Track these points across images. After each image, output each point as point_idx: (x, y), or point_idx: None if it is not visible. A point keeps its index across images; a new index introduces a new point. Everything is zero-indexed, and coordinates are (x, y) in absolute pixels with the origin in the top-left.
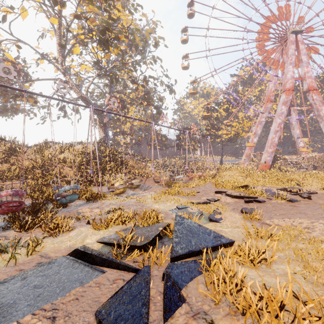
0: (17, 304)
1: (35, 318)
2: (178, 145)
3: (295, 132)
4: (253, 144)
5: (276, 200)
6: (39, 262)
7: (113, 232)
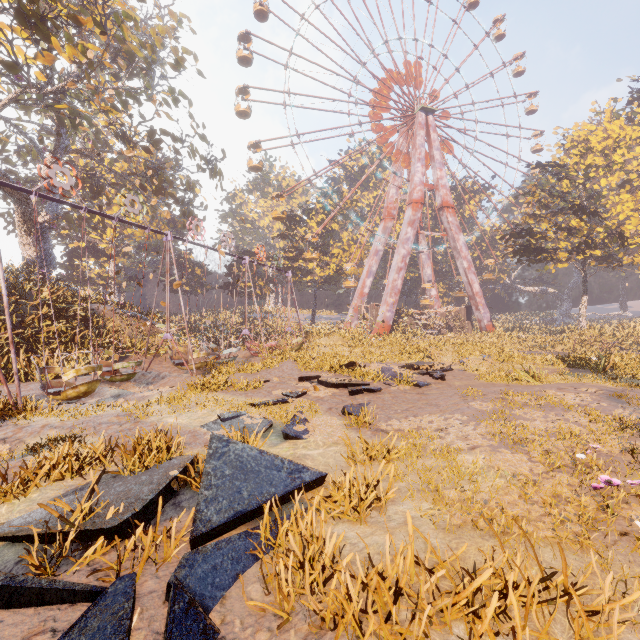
0: None
1: None
2: (231, 285)
3: (426, 272)
4: (366, 288)
5: (397, 386)
6: None
7: (41, 501)
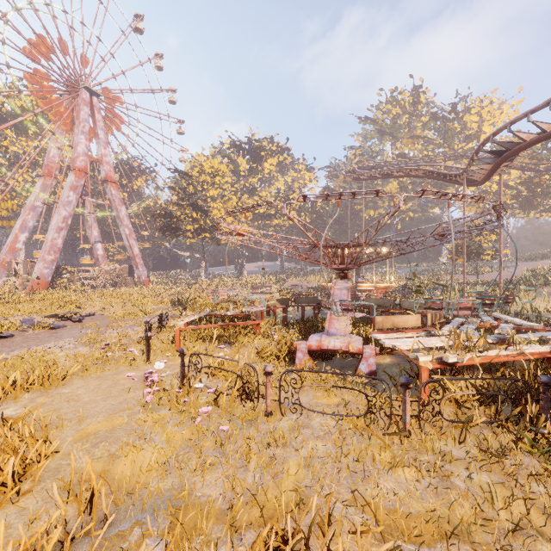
0: None
1: None
2: None
3: (93, 233)
4: (20, 243)
5: (33, 331)
6: None
7: None
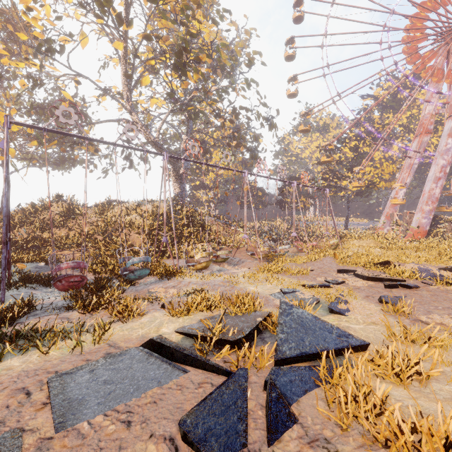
0: (86, 401)
1: (108, 420)
2: (282, 201)
3: None
4: (399, 198)
5: (437, 286)
6: (107, 353)
7: (195, 320)
